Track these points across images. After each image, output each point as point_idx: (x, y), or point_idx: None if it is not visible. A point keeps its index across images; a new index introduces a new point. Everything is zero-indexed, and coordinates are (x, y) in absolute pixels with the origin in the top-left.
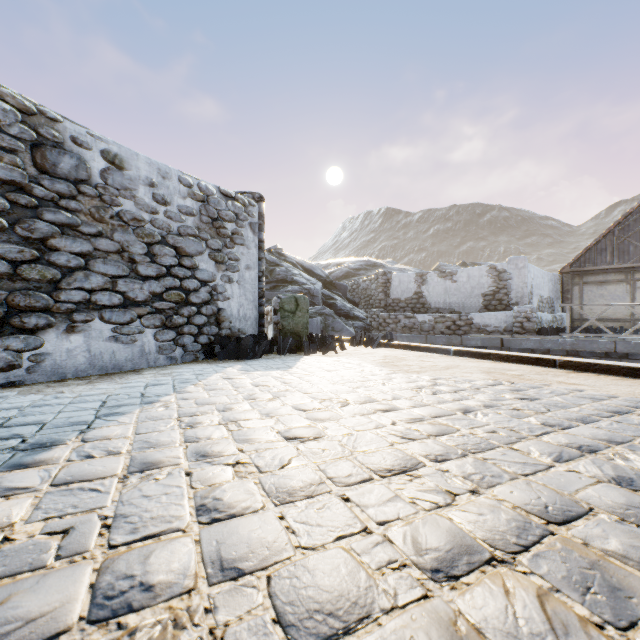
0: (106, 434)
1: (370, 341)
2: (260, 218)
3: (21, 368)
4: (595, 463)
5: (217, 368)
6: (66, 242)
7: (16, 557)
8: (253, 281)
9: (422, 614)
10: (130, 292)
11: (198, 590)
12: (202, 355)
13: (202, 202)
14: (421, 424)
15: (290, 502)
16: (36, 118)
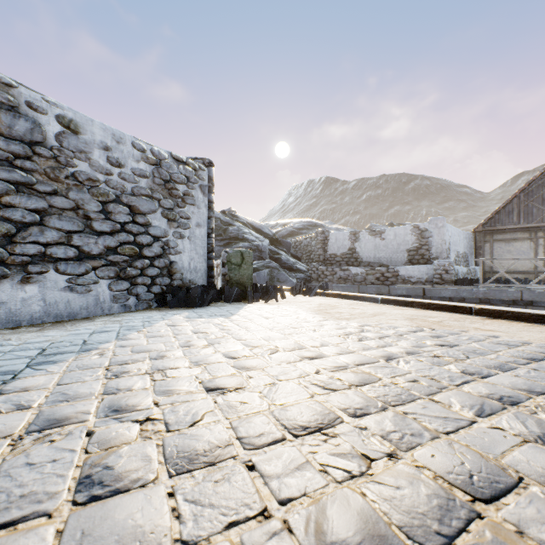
0: (27, 385)
1: (308, 290)
2: (209, 181)
3: None
4: (518, 418)
5: (165, 315)
6: (21, 199)
7: None
8: (203, 237)
9: None
10: (85, 246)
11: None
12: (155, 303)
13: (155, 165)
14: (344, 373)
15: (187, 471)
16: None
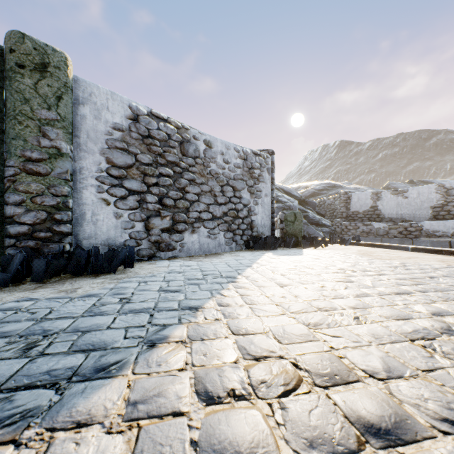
0: (250, 275)
1: (343, 241)
2: (272, 165)
3: (177, 249)
4: None
5: (259, 253)
6: (191, 188)
7: (277, 300)
8: (268, 203)
9: (431, 319)
10: (214, 212)
11: (347, 309)
12: (244, 247)
13: (244, 159)
14: (405, 280)
15: (359, 297)
16: (181, 130)
